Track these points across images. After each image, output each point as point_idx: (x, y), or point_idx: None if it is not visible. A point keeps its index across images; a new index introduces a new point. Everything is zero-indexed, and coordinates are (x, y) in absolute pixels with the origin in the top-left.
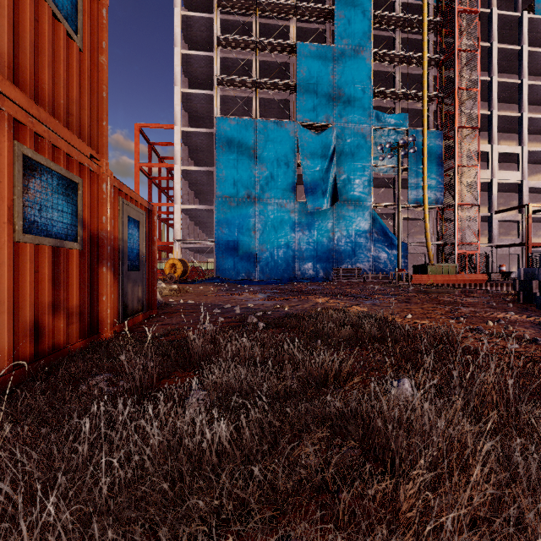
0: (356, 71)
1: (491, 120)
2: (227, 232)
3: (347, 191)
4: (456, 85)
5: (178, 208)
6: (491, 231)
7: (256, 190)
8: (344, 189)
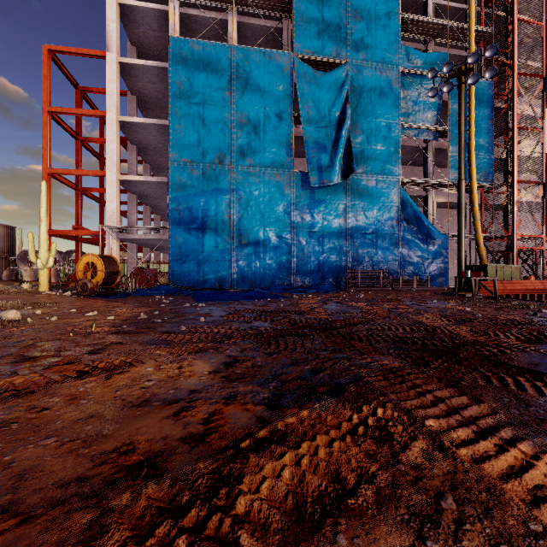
0: None
1: (546, 75)
2: (188, 214)
3: (366, 159)
4: (514, 15)
5: (113, 178)
6: (546, 221)
7: (232, 152)
8: (361, 156)
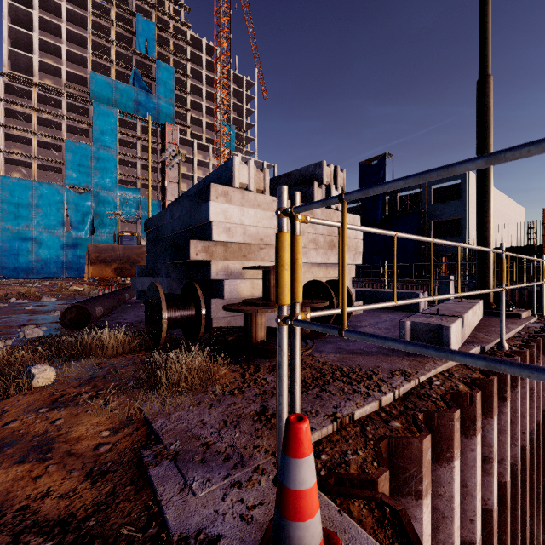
0: (107, 161)
1: None
2: (10, 248)
3: (102, 228)
4: (166, 179)
5: None
6: None
7: (34, 223)
8: (99, 227)
